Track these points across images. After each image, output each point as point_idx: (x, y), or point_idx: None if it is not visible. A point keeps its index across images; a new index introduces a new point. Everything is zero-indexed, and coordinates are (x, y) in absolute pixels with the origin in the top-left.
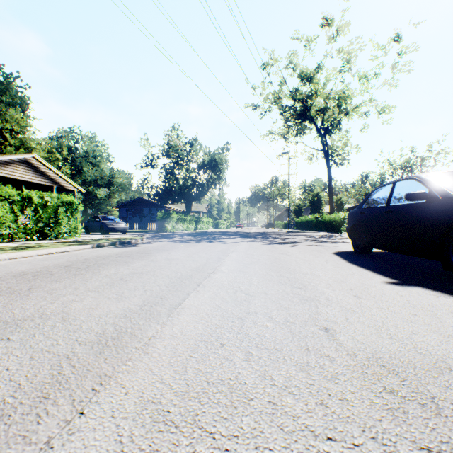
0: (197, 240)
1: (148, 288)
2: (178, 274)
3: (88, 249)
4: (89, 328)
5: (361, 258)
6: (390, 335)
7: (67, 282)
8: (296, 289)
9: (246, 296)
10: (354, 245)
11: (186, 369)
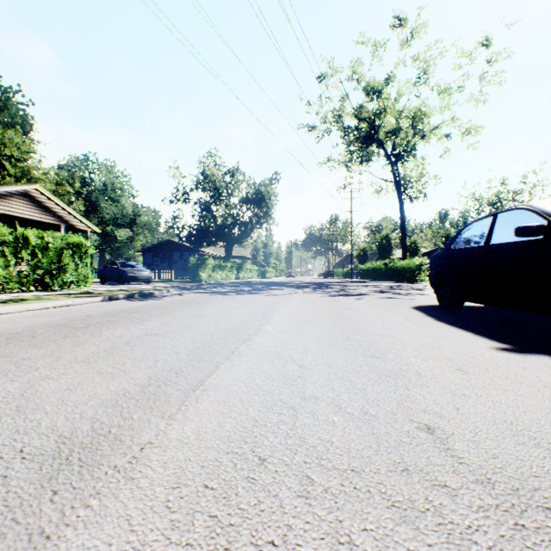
0: (238, 291)
1: (162, 357)
2: (206, 337)
3: (96, 303)
4: (51, 426)
5: (450, 314)
6: (536, 441)
7: (50, 348)
8: (372, 358)
9: (301, 369)
10: (439, 298)
11: (193, 519)
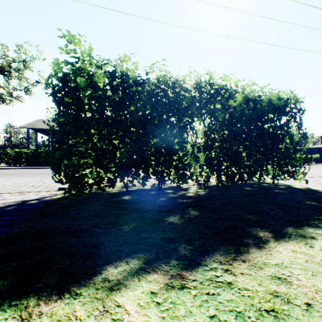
0: None
1: None
2: None
3: None
4: None
5: None
6: None
7: None
8: None
9: None
10: None
11: None
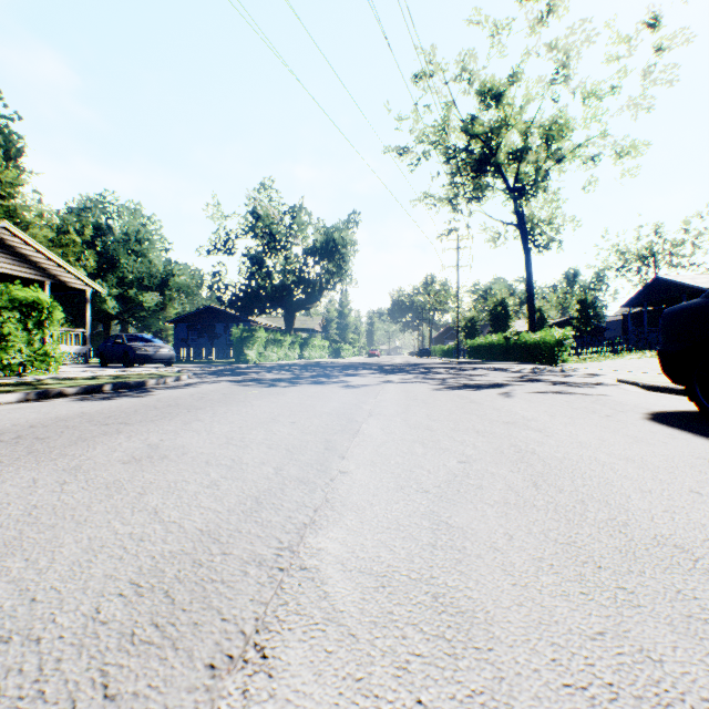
0: (293, 379)
1: None
2: None
3: (4, 405)
4: None
5: None
6: None
7: None
8: None
9: None
10: (702, 399)
11: None
